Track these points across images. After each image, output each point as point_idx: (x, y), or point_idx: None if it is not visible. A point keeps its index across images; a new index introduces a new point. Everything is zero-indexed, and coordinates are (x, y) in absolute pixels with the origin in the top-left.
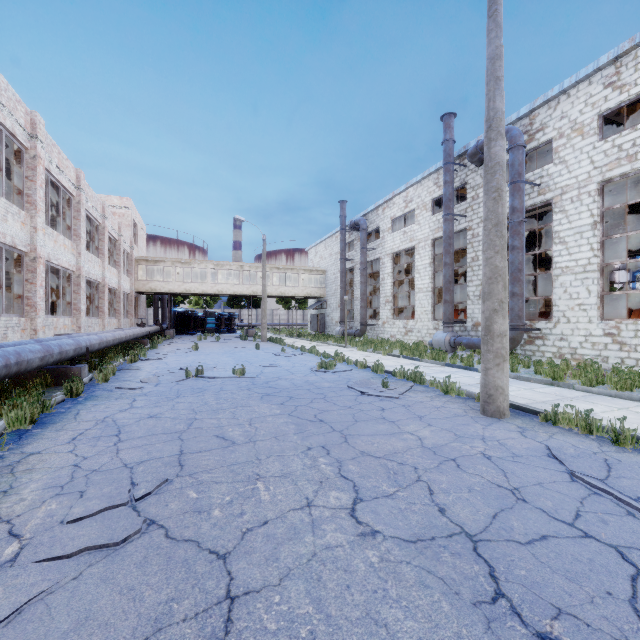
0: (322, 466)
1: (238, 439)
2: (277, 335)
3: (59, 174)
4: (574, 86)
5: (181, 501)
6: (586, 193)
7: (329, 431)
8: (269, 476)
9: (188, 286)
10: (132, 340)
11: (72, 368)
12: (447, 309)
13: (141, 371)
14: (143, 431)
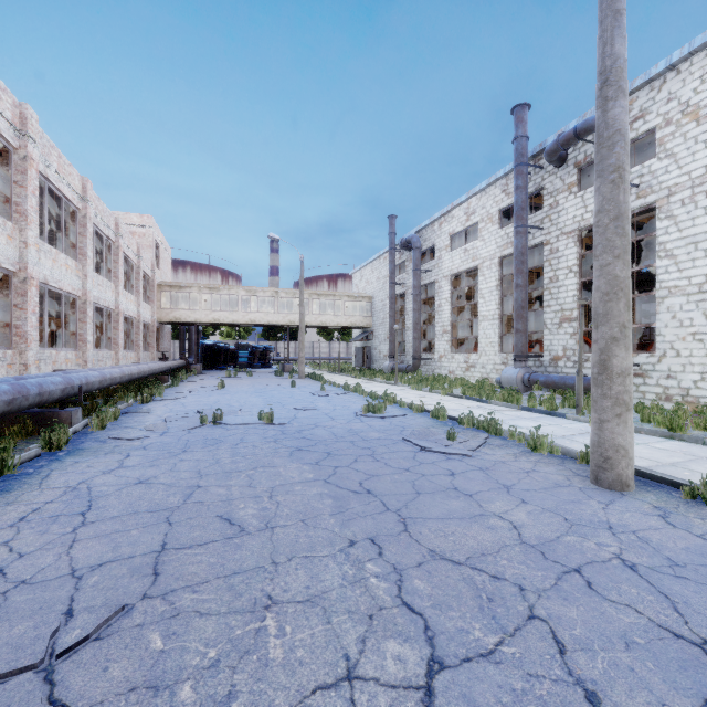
0: (371, 581)
1: (250, 523)
2: (317, 370)
3: (59, 181)
4: (686, 59)
5: (132, 659)
6: (703, 193)
7: (380, 511)
8: (287, 601)
9: (217, 315)
10: (151, 376)
11: (60, 412)
12: (519, 340)
13: (150, 415)
14: (121, 507)
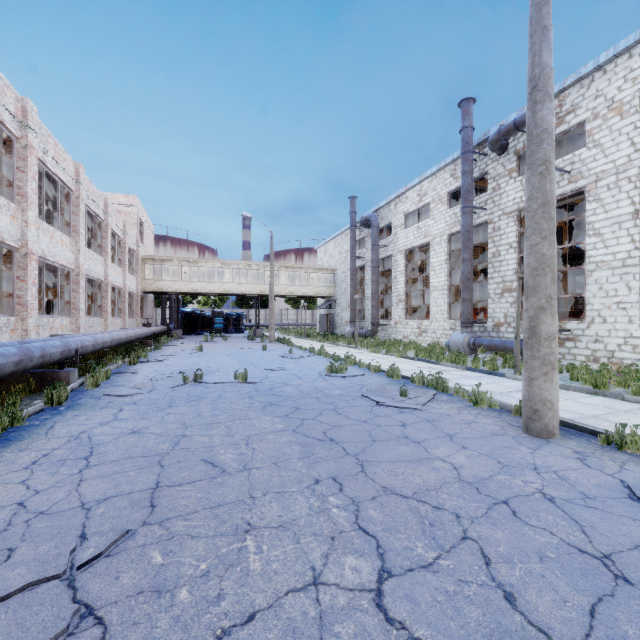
0: (333, 510)
1: (230, 466)
2: (285, 335)
3: (56, 167)
4: (611, 61)
5: (138, 570)
6: (626, 179)
7: (341, 455)
8: (263, 527)
9: (195, 285)
10: (136, 341)
11: (59, 372)
12: (466, 308)
13: (138, 375)
14: (119, 452)
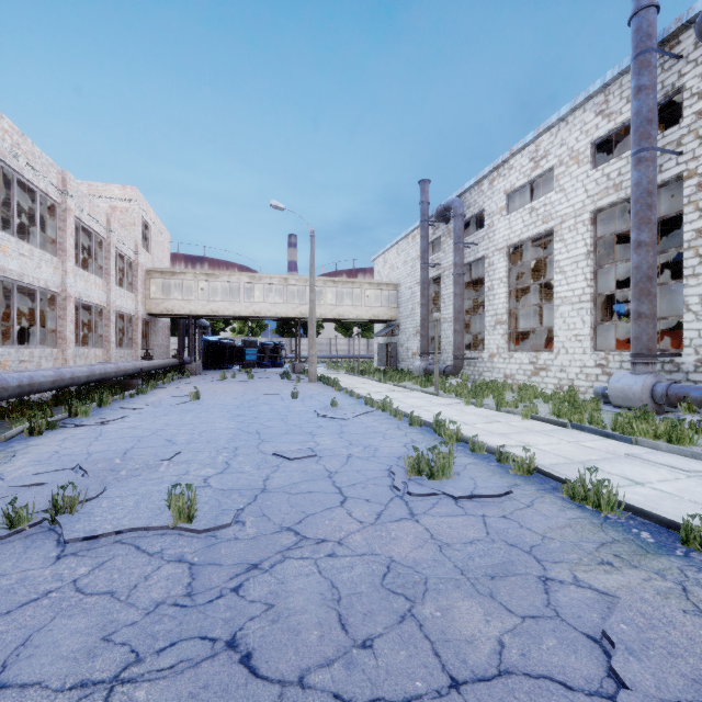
0: None
1: None
2: (333, 371)
3: None
4: None
5: None
6: None
7: None
8: None
9: (215, 306)
10: (115, 381)
11: None
12: (644, 330)
13: None
14: None
